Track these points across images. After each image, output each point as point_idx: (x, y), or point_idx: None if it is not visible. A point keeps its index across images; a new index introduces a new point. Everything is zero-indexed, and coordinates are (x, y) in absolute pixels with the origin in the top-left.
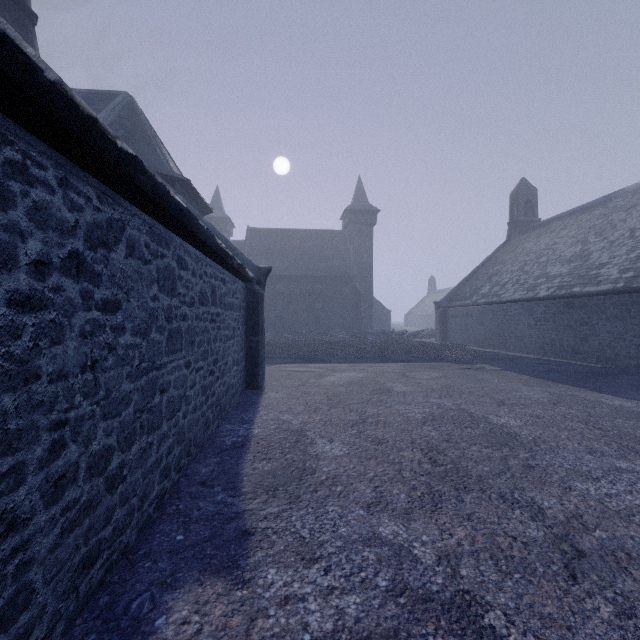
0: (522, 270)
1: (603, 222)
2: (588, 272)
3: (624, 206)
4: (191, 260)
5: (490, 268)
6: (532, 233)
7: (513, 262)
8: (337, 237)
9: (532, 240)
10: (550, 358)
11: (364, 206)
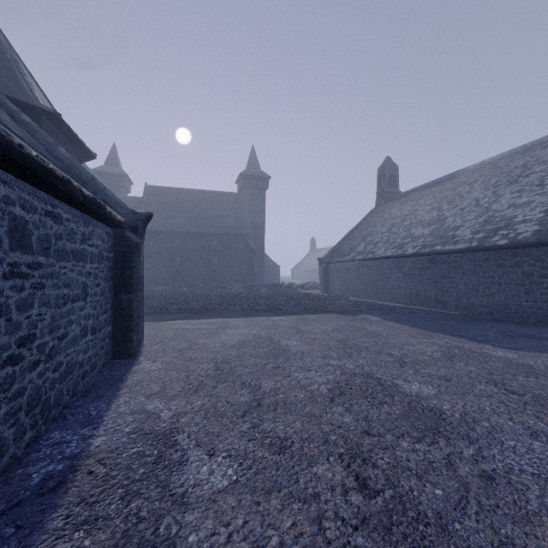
0: (390, 231)
1: (452, 193)
2: (446, 233)
3: (467, 181)
4: None
5: (363, 230)
6: (396, 202)
7: (382, 225)
8: (233, 199)
9: (396, 207)
10: (416, 307)
11: (257, 172)
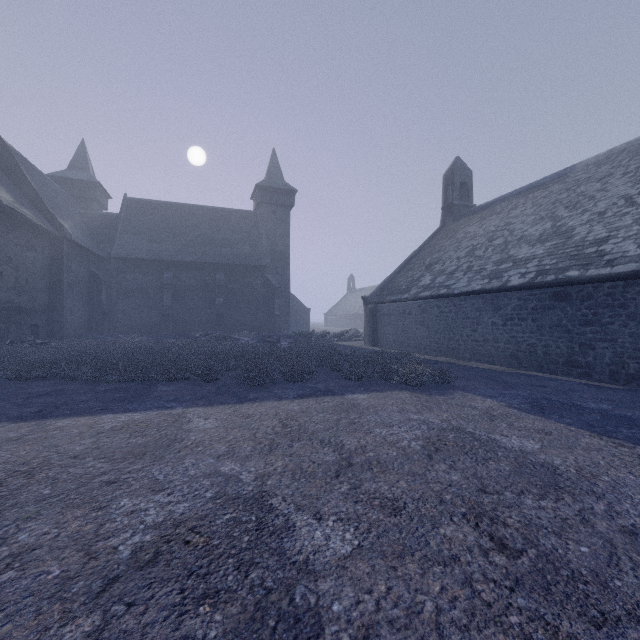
0: (472, 255)
1: (571, 195)
2: (581, 250)
3: (592, 177)
4: None
5: (427, 256)
6: (472, 217)
7: (456, 248)
8: (246, 219)
9: (475, 224)
10: (530, 372)
11: (279, 184)
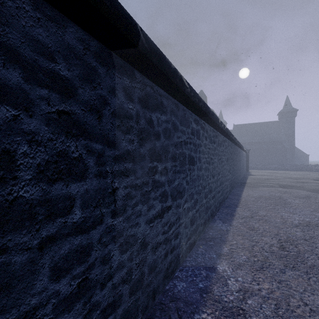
0: None
1: None
2: None
3: None
4: (244, 153)
5: None
6: None
7: None
8: (275, 124)
9: None
10: None
11: (289, 109)
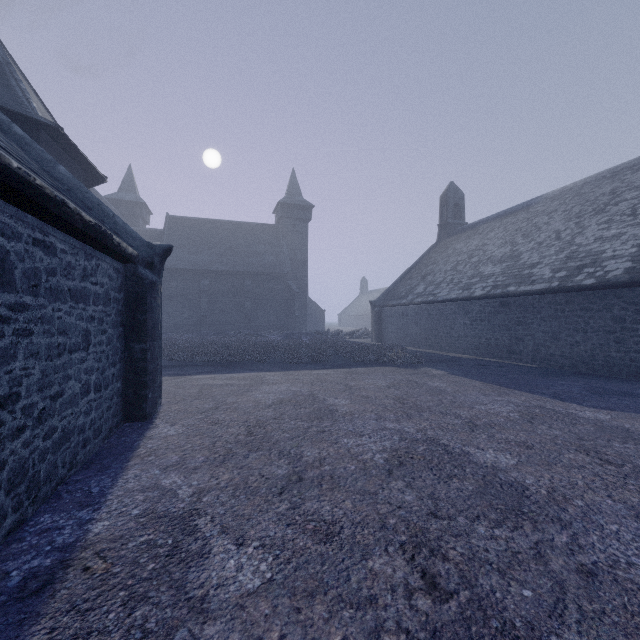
0: (455, 270)
1: (528, 225)
2: (521, 272)
3: (545, 211)
4: None
5: (423, 268)
6: (461, 235)
7: (445, 262)
8: (270, 231)
9: (462, 241)
10: (486, 358)
11: (298, 200)
